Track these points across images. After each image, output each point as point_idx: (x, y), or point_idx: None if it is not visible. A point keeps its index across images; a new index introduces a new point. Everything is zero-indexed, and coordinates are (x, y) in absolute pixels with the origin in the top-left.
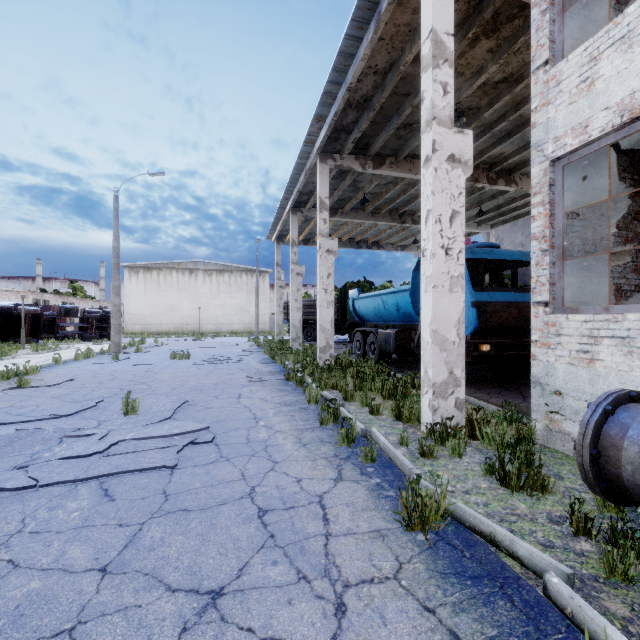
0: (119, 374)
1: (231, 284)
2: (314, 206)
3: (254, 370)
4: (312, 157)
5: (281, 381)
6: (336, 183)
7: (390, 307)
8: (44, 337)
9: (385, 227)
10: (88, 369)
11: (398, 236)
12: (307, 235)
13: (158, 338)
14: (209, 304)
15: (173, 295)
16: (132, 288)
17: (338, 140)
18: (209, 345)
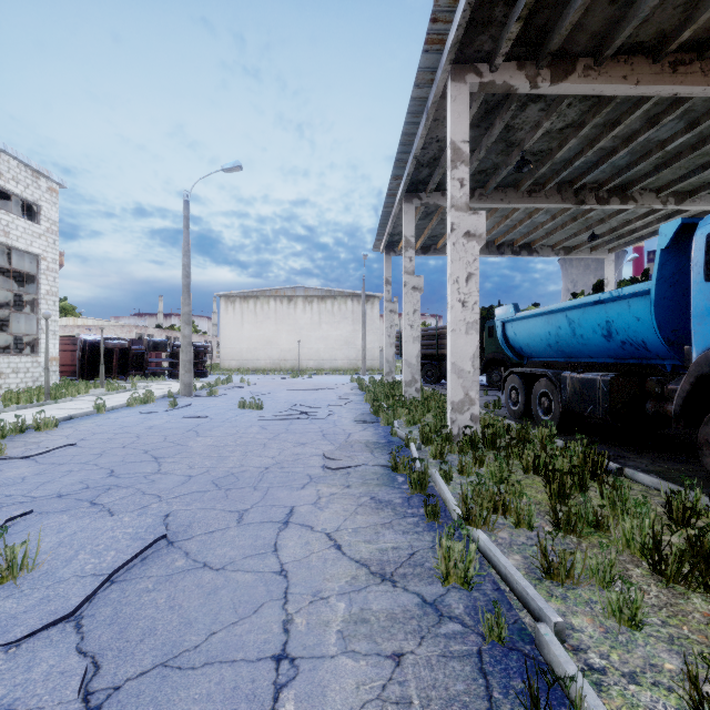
0: (147, 435)
1: (334, 312)
2: (438, 188)
3: (342, 437)
4: (439, 74)
5: (382, 470)
6: (476, 137)
7: (587, 331)
8: (133, 374)
9: (544, 218)
10: (123, 422)
11: (562, 232)
12: (427, 240)
13: (252, 376)
14: (309, 336)
15: (270, 327)
16: (228, 320)
17: (488, 26)
18: (301, 387)
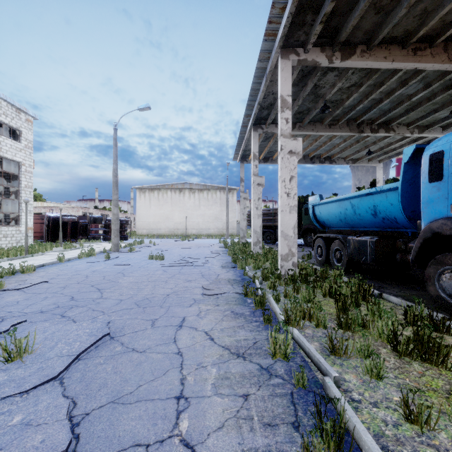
0: (92, 276)
1: (208, 199)
2: (273, 122)
3: (214, 276)
4: (273, 54)
5: (238, 296)
6: (296, 91)
7: (363, 211)
8: (80, 238)
9: (339, 141)
10: (76, 268)
11: (350, 150)
12: (266, 154)
13: (156, 239)
14: (193, 214)
15: (168, 208)
16: (141, 203)
17: (303, 26)
18: (188, 246)
